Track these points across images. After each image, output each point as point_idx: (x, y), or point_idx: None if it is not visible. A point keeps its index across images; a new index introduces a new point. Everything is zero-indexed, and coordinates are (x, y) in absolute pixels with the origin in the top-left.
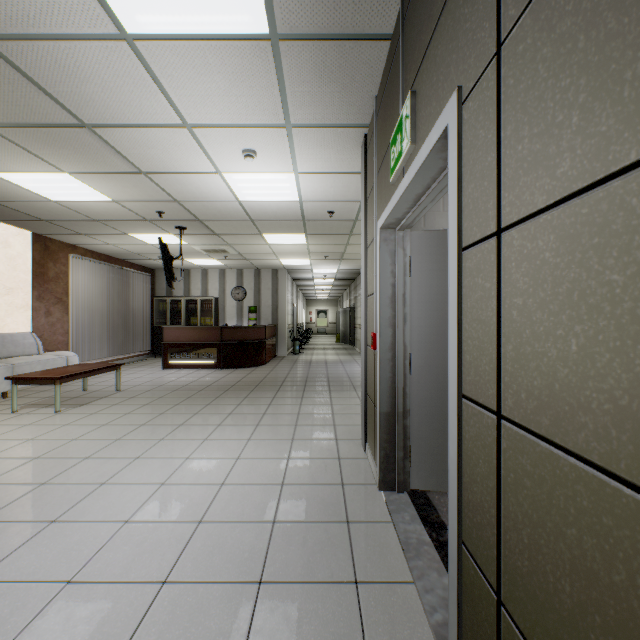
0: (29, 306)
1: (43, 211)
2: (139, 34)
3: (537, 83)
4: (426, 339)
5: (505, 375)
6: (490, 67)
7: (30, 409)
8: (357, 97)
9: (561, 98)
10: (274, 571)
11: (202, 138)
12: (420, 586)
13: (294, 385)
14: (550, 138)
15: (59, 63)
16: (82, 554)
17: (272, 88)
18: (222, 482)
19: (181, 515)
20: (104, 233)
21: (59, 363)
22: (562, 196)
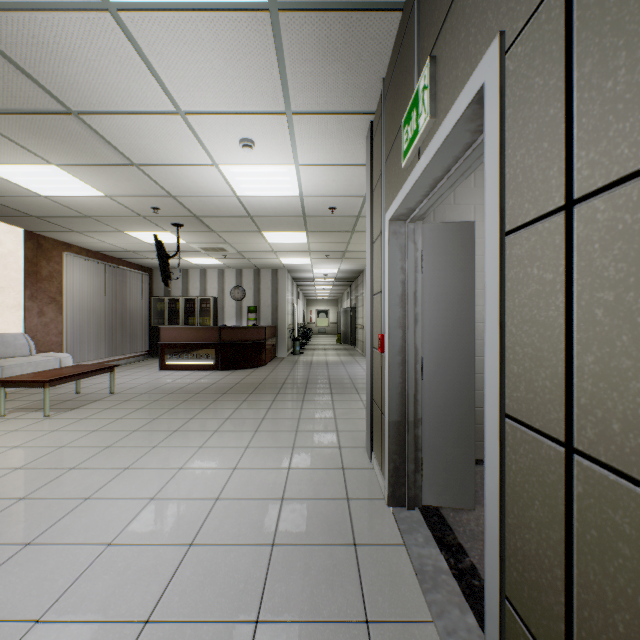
0: (21, 306)
1: (34, 207)
2: (123, 3)
3: None
4: (439, 341)
5: (581, 395)
6: None
7: (18, 413)
8: (363, 79)
9: None
10: (273, 607)
11: (197, 126)
12: (441, 627)
13: (294, 387)
14: None
15: (37, 38)
16: (56, 585)
17: (271, 68)
18: (217, 496)
19: (170, 536)
20: (98, 230)
21: (52, 365)
22: None
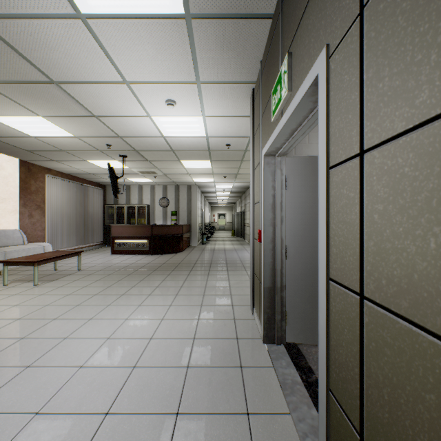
0: (17, 211)
1: (26, 144)
2: (90, 14)
3: (397, 32)
4: (297, 234)
5: (367, 265)
6: (354, 26)
7: (17, 283)
8: (247, 61)
9: (420, 41)
10: (187, 405)
11: (137, 91)
12: (295, 416)
13: (202, 266)
14: (409, 75)
15: (33, 36)
16: (48, 391)
17: (186, 55)
18: (151, 337)
19: (121, 362)
20: (70, 160)
21: (38, 251)
22: (421, 121)
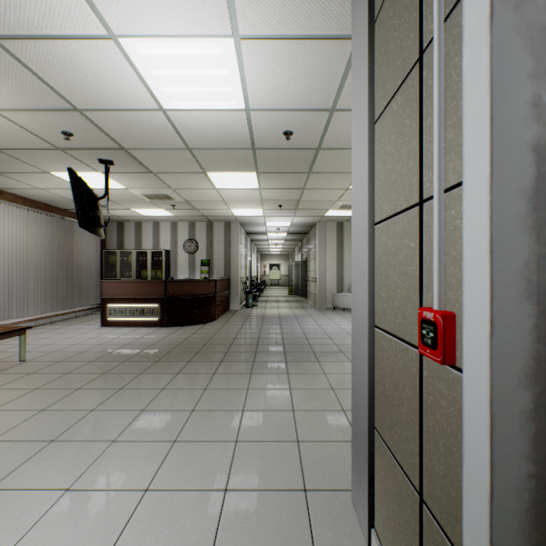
0: None
1: None
2: None
3: None
4: None
5: None
6: None
7: None
8: None
9: None
10: None
11: None
12: None
13: (242, 351)
14: None
15: None
16: None
17: None
18: None
19: None
20: (20, 171)
21: None
22: None
